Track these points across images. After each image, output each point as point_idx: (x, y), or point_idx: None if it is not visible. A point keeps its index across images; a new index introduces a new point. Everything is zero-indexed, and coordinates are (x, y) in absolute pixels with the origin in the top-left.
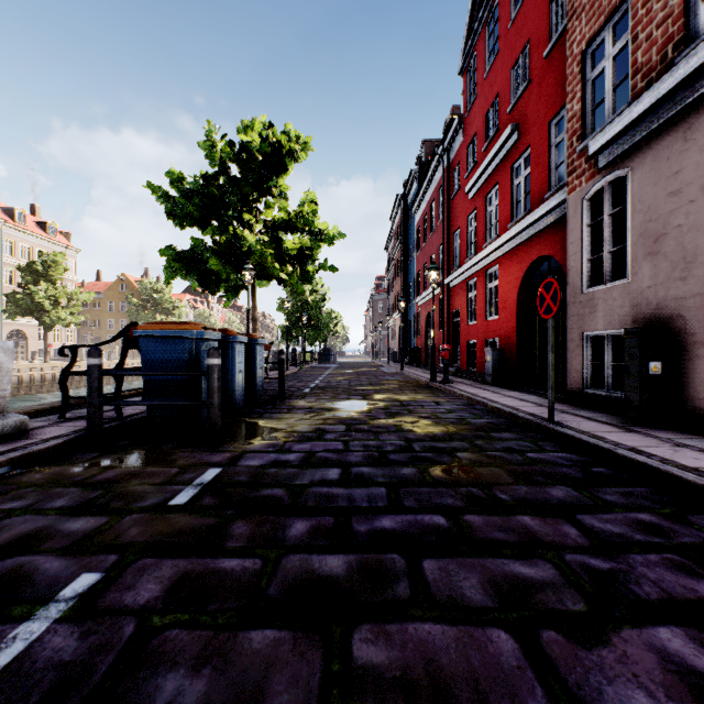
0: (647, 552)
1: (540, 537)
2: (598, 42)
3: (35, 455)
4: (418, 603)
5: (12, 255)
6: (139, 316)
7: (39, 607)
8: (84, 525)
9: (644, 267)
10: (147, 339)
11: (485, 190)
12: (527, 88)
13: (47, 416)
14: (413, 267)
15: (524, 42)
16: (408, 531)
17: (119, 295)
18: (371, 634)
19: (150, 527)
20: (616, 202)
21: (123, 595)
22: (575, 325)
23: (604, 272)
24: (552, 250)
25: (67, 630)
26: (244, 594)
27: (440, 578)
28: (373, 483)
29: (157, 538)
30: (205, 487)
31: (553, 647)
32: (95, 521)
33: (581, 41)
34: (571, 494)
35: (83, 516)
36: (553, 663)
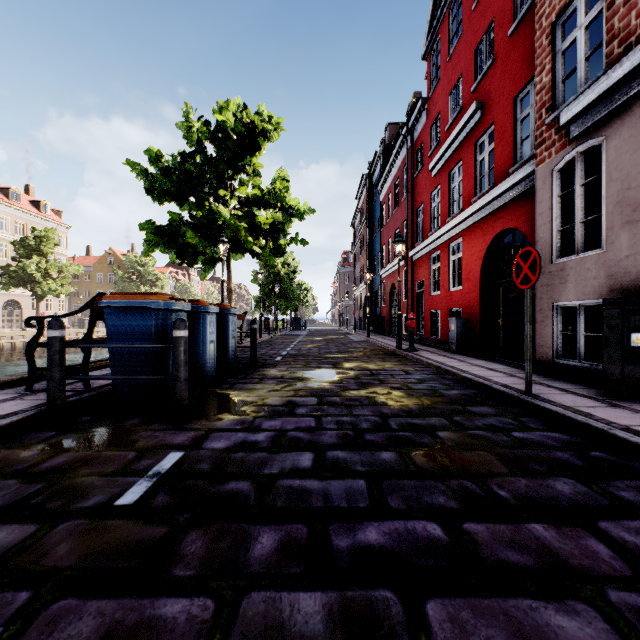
0: None
1: (565, 559)
2: (569, 13)
3: None
4: None
5: (8, 231)
6: (125, 287)
7: None
8: (4, 538)
9: (621, 237)
10: (113, 310)
11: (448, 167)
12: (491, 67)
13: (15, 387)
14: (377, 242)
15: (488, 22)
16: (400, 549)
17: (107, 268)
18: None
19: (83, 541)
20: (584, 174)
21: None
22: (544, 295)
23: (576, 242)
24: (517, 222)
25: None
26: None
27: (454, 637)
28: (351, 473)
29: (89, 560)
30: (161, 479)
31: None
32: (19, 532)
33: (550, 13)
34: (579, 489)
35: (8, 523)
36: None
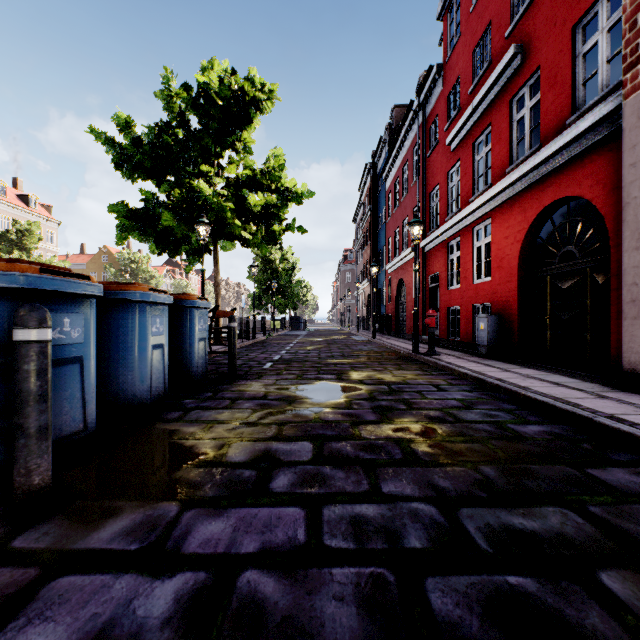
0: None
1: None
2: None
3: None
4: None
5: None
6: None
7: None
8: None
9: None
10: None
11: (472, 137)
12: None
13: None
14: (382, 235)
15: None
16: None
17: (101, 266)
18: None
19: None
20: None
21: None
22: None
23: None
24: (579, 188)
25: None
26: None
27: None
28: None
29: None
30: None
31: None
32: None
33: None
34: None
35: None
36: None
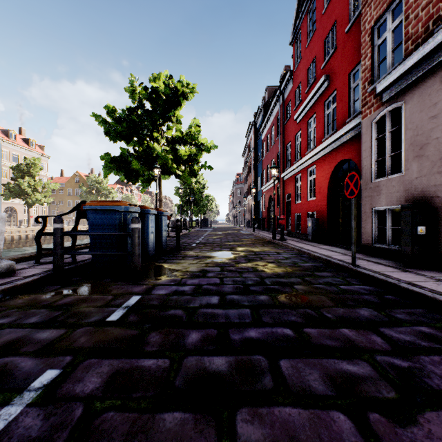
0: (431, 354)
1: (357, 343)
2: (382, 21)
3: (19, 287)
4: (279, 392)
5: (7, 160)
6: (87, 198)
7: (16, 395)
8: (49, 335)
9: (413, 165)
10: (92, 211)
11: (307, 118)
12: (334, 52)
13: (28, 261)
14: (260, 167)
15: (332, 23)
16: (268, 339)
17: (75, 185)
18: (248, 415)
19: (93, 336)
20: (393, 124)
21: (75, 386)
22: (367, 203)
23: (386, 168)
24: (351, 155)
25: (35, 413)
26: (158, 385)
27: (293, 373)
28: (241, 306)
29: (98, 344)
30: (130, 309)
31: (378, 426)
32: (56, 332)
33: (371, 20)
34: (373, 313)
35: (48, 329)
36: (380, 439)
